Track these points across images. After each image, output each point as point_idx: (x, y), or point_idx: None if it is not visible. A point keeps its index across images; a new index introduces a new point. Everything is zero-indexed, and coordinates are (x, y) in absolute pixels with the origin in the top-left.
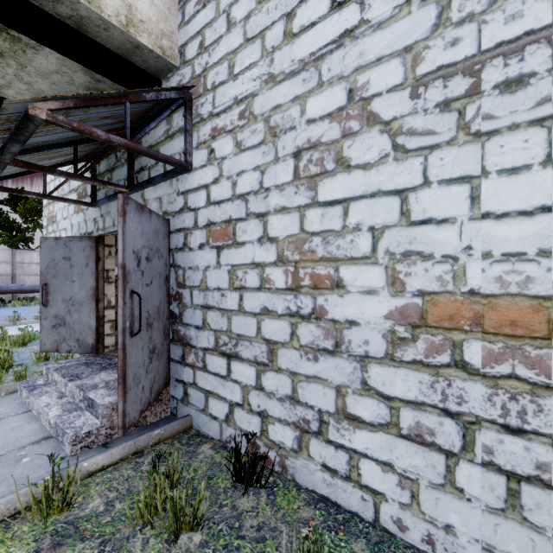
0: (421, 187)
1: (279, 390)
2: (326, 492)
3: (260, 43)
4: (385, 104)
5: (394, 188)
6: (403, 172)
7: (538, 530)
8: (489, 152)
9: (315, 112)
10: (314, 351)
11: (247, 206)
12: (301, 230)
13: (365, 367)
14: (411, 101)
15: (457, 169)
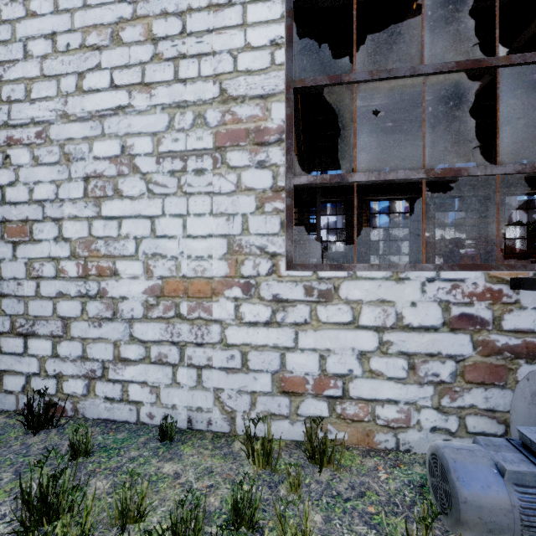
0: (161, 217)
1: (72, 353)
2: (107, 416)
3: (56, 84)
4: (143, 162)
5: (148, 215)
6: (153, 206)
7: (208, 390)
8: (190, 203)
9: (100, 153)
10: (99, 320)
11: (44, 211)
12: (90, 234)
13: (132, 325)
14: (156, 165)
15: (178, 210)
